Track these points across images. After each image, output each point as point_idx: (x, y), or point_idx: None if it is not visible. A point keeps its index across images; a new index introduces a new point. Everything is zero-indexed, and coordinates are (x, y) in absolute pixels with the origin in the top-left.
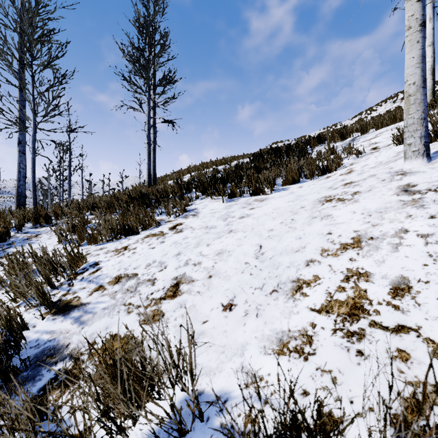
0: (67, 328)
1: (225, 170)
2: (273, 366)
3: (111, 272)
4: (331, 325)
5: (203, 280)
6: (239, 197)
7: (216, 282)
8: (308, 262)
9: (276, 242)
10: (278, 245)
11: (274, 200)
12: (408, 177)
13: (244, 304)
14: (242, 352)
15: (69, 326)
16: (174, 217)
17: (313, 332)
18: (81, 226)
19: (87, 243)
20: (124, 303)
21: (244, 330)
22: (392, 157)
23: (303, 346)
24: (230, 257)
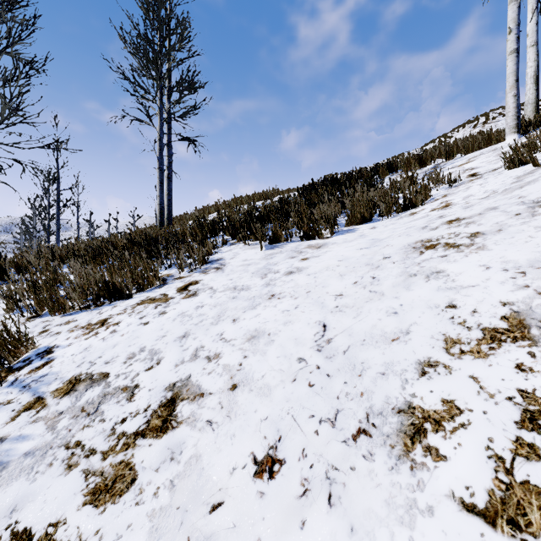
0: None
1: (265, 206)
2: None
3: (67, 368)
4: None
5: (220, 395)
6: (284, 242)
7: (244, 400)
8: (423, 366)
9: (351, 319)
10: (355, 325)
11: (337, 246)
12: None
13: (300, 460)
14: None
15: None
16: (188, 272)
17: None
18: (46, 285)
19: (48, 312)
20: (68, 442)
21: None
22: (511, 183)
23: None
24: (271, 346)
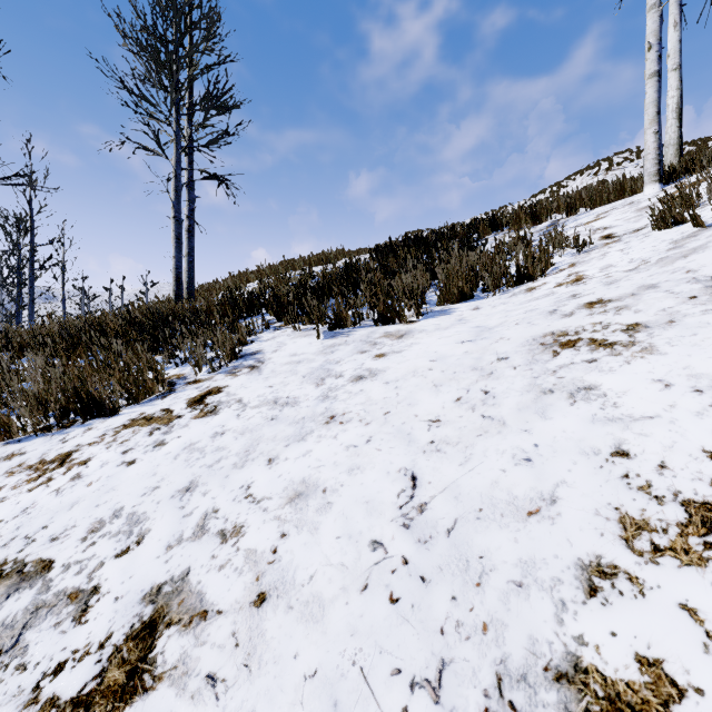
0: None
1: (325, 274)
2: None
3: None
4: None
5: (236, 617)
6: (351, 327)
7: (277, 629)
8: (589, 574)
9: (456, 467)
10: (464, 478)
11: (427, 335)
12: None
13: None
14: None
15: None
16: (209, 372)
17: None
18: None
19: None
20: None
21: None
22: (666, 249)
23: None
24: (326, 516)
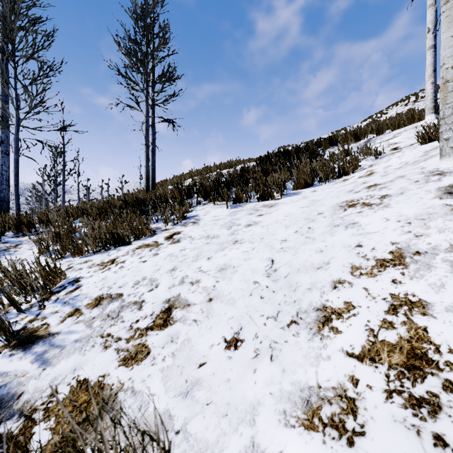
0: (24, 369)
1: (230, 174)
2: (300, 450)
3: (92, 291)
4: (382, 383)
5: (201, 305)
6: (245, 202)
7: (218, 307)
8: (335, 283)
9: (291, 256)
10: (294, 259)
11: (285, 205)
12: (448, 177)
13: (254, 339)
14: (252, 417)
15: (27, 366)
16: (172, 225)
17: (356, 394)
18: (66, 235)
19: (70, 255)
20: (102, 334)
21: (255, 380)
22: (419, 156)
23: (343, 417)
24: (235, 274)
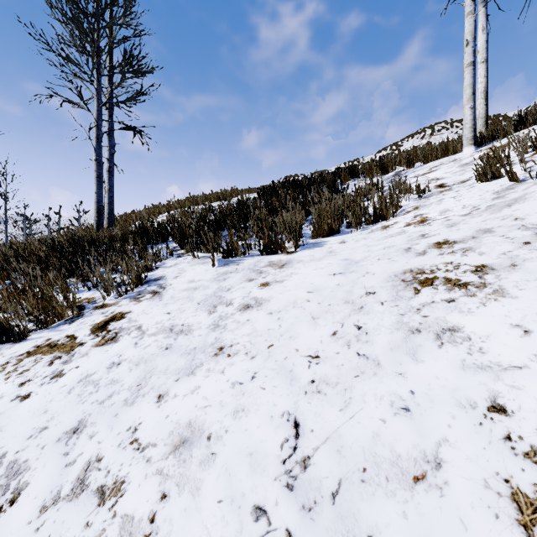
0: None
1: (222, 209)
2: None
3: None
4: None
5: None
6: (241, 256)
7: None
8: None
9: (336, 412)
10: (345, 427)
11: (304, 266)
12: None
13: None
14: None
15: None
16: (116, 297)
17: None
18: None
19: None
20: None
21: None
22: (491, 198)
23: None
24: (209, 471)
